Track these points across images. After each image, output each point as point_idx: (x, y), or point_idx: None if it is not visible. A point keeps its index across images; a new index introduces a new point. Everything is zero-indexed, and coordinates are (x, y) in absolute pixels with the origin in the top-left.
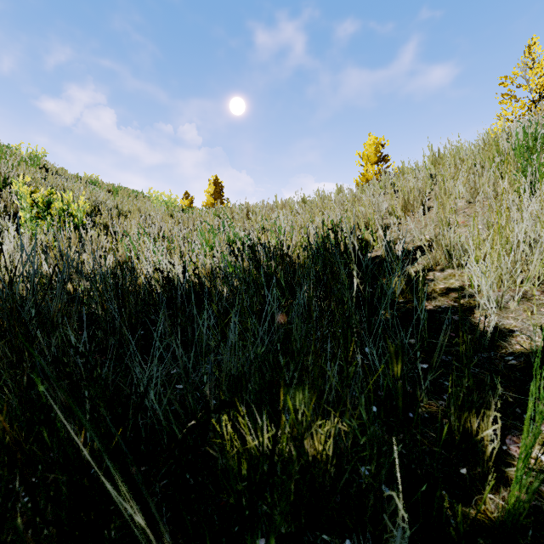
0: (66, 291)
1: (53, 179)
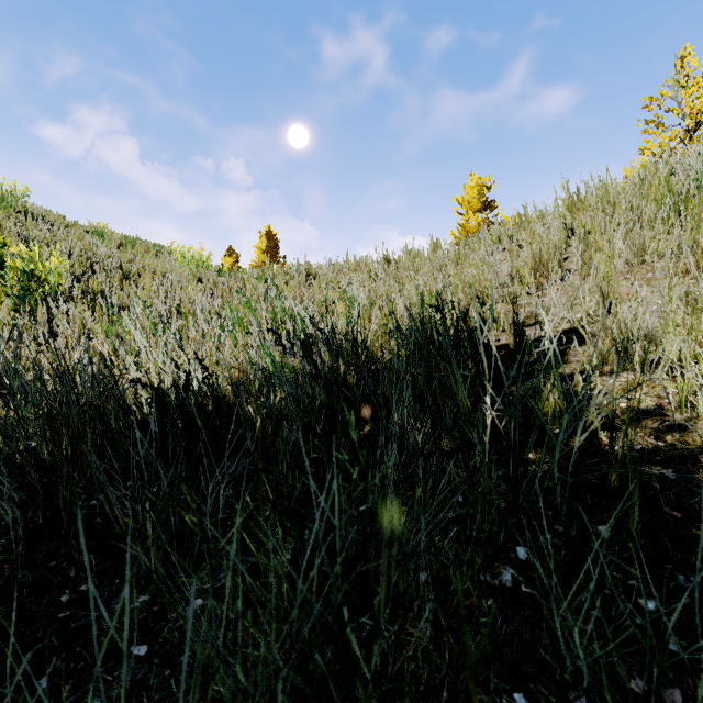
0: None
1: (33, 227)
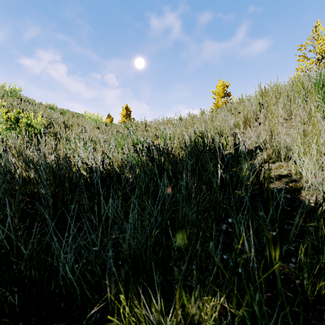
0: (22, 177)
1: (25, 105)
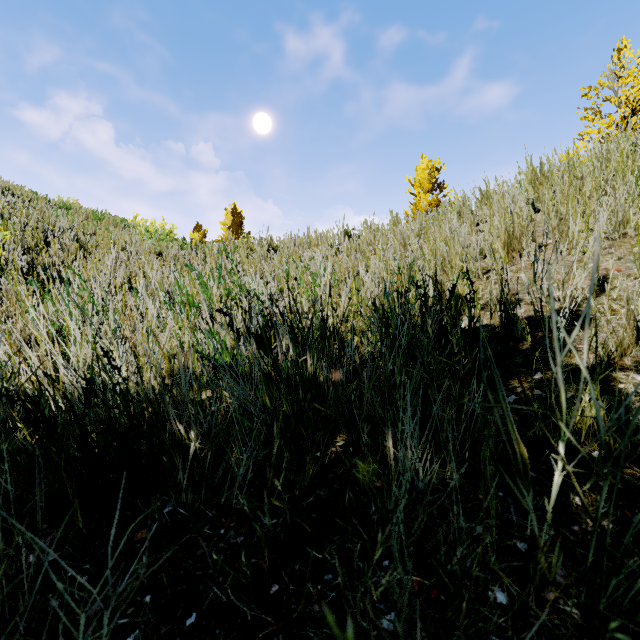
0: None
1: None
